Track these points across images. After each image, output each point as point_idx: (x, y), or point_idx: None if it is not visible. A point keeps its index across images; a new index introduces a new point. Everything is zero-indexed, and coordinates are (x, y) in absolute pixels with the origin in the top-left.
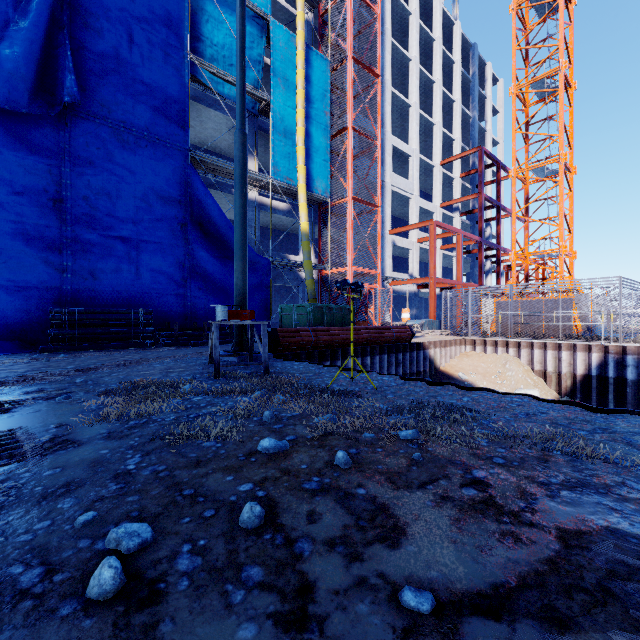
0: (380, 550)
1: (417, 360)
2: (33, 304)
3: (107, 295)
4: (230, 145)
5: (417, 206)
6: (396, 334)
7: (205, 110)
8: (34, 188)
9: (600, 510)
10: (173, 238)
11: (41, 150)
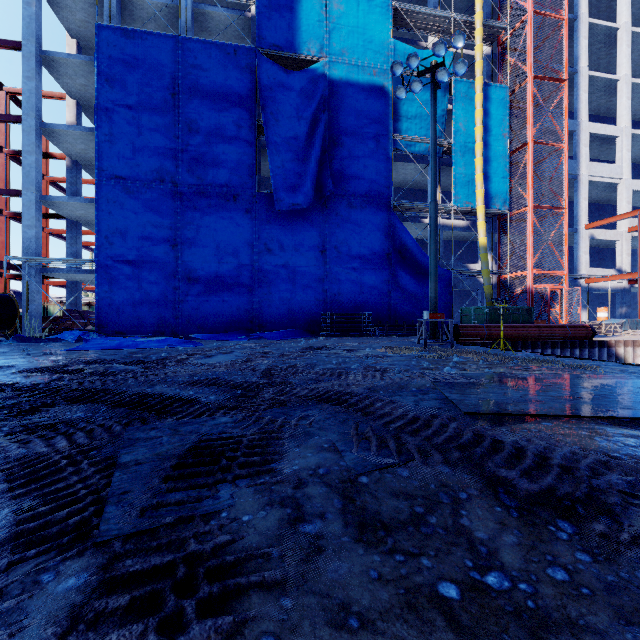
0: (485, 369)
1: (599, 357)
2: (313, 311)
3: (346, 304)
4: (417, 181)
5: (628, 191)
6: (572, 332)
7: (400, 164)
8: (313, 246)
9: (560, 372)
10: (382, 264)
11: (316, 225)
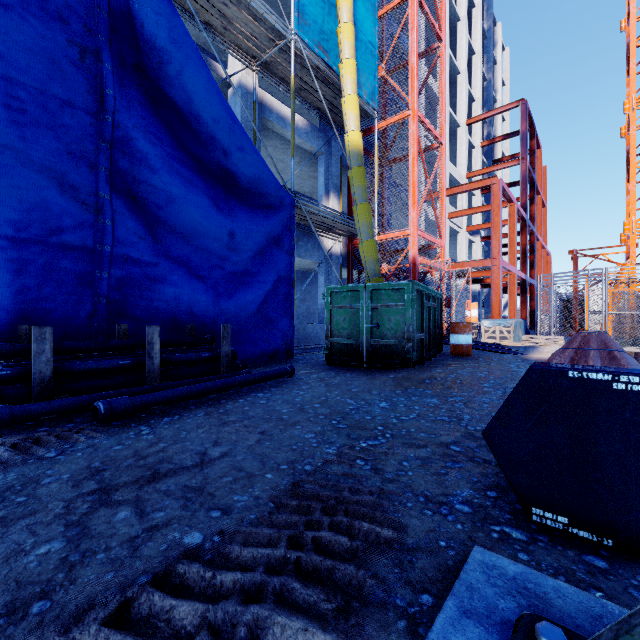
0: None
1: None
2: None
3: None
4: None
5: (448, 170)
6: None
7: None
8: None
9: None
10: (52, 77)
11: None
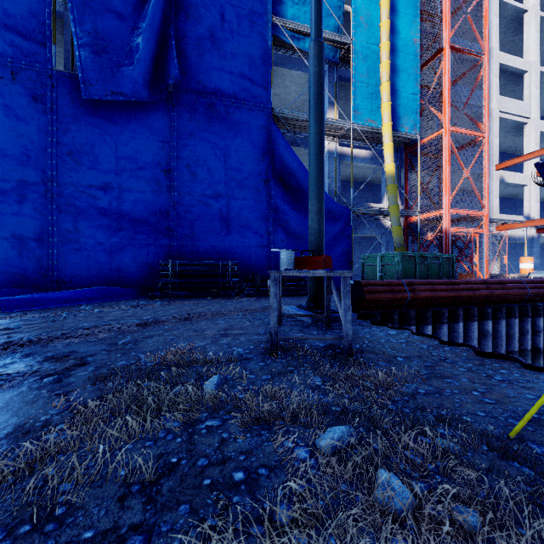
0: None
1: None
2: (151, 258)
3: (203, 249)
4: None
5: (536, 131)
6: (532, 290)
7: (288, 73)
8: (152, 163)
9: None
10: (257, 194)
11: (156, 130)
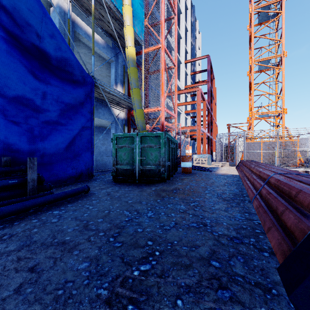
0: None
1: None
2: None
3: None
4: None
5: None
6: None
7: None
8: None
9: None
10: None
11: None
